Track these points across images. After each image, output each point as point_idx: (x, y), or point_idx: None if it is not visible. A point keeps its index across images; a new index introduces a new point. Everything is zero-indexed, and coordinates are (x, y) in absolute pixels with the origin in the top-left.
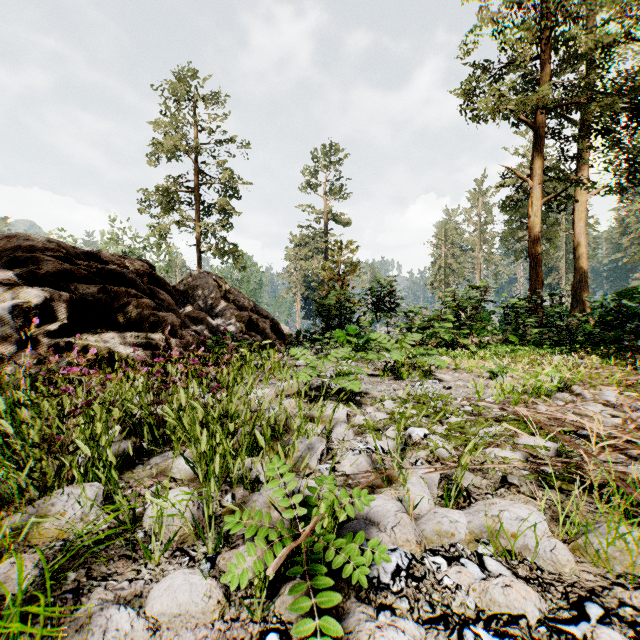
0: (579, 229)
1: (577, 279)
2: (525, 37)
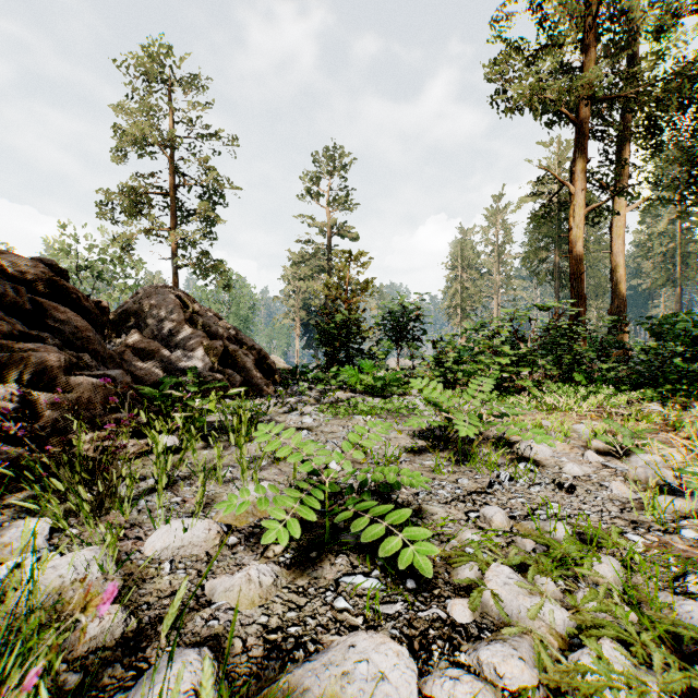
0: (617, 247)
1: (615, 304)
2: (572, 8)
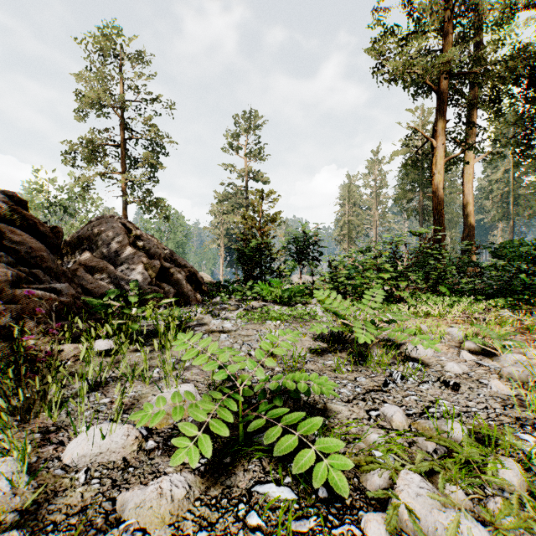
0: (468, 189)
1: (466, 233)
2: (436, 2)
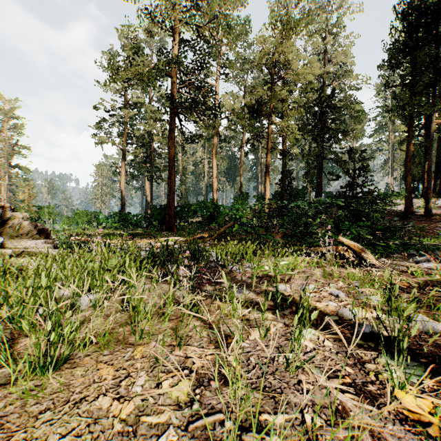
0: (147, 186)
1: (146, 205)
2: (114, 121)
